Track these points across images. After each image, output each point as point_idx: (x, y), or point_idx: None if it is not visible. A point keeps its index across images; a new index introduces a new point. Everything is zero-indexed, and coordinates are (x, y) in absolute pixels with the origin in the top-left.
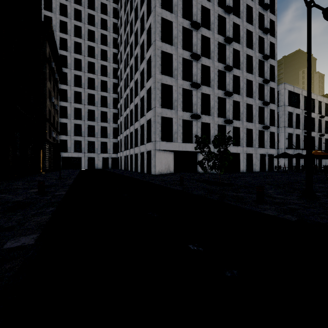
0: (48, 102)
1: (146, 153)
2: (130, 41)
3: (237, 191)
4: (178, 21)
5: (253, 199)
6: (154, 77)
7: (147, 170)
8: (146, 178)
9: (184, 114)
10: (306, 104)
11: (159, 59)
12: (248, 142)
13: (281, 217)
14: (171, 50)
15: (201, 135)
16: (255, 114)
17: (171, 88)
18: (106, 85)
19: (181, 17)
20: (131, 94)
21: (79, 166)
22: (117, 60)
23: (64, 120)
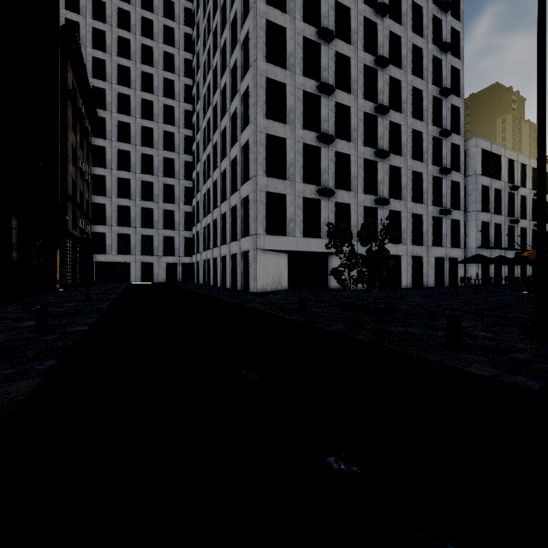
0: (71, 167)
1: (241, 255)
2: (213, 63)
3: (404, 324)
4: (296, 27)
5: (440, 341)
6: (253, 123)
7: (243, 285)
8: (240, 299)
9: (306, 187)
10: (512, 173)
11: (263, 92)
12: (415, 236)
13: (508, 381)
14: (284, 77)
15: (335, 224)
16: (427, 188)
17: (284, 143)
18: (173, 140)
19: (301, 21)
20: (216, 154)
21: (127, 278)
22: (192, 97)
23: (100, 198)
